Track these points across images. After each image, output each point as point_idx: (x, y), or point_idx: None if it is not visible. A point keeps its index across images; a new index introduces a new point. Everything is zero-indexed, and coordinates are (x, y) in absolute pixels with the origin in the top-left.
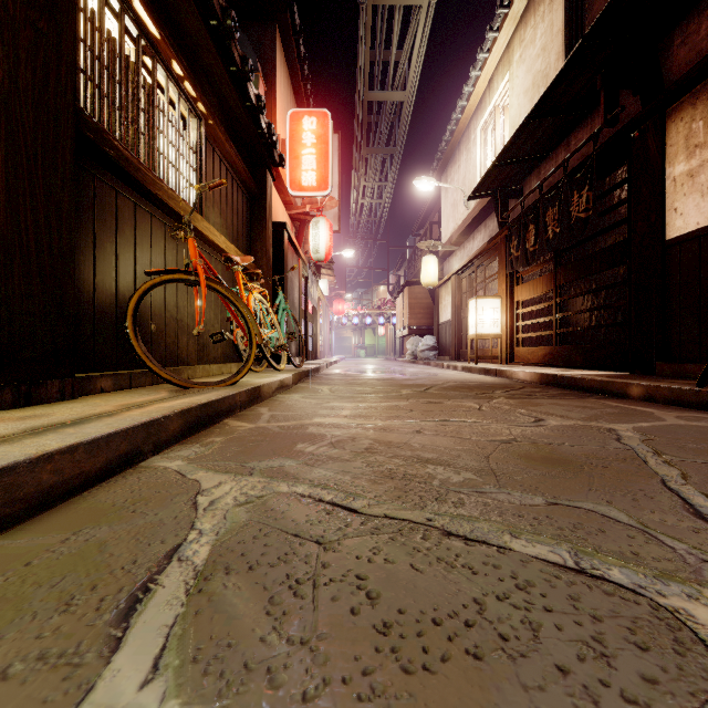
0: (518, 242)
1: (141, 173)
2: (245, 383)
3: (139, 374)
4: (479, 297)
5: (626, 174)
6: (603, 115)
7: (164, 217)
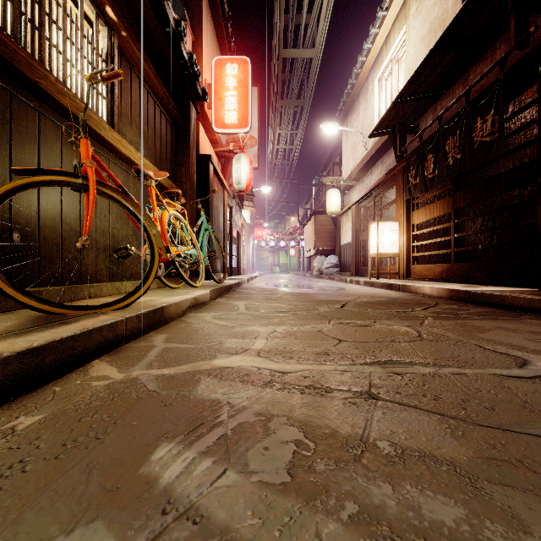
0: (416, 171)
1: (6, 47)
2: (145, 303)
3: (3, 296)
4: (380, 220)
5: (524, 102)
6: (514, 37)
7: (59, 119)
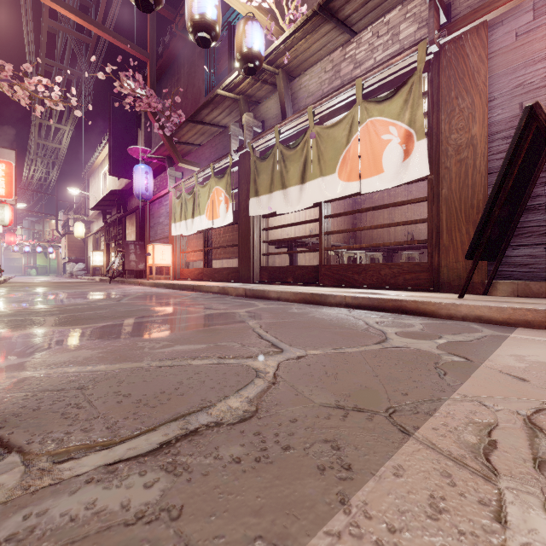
0: (107, 233)
1: None
2: None
3: None
4: (94, 251)
5: None
6: (117, 211)
7: None
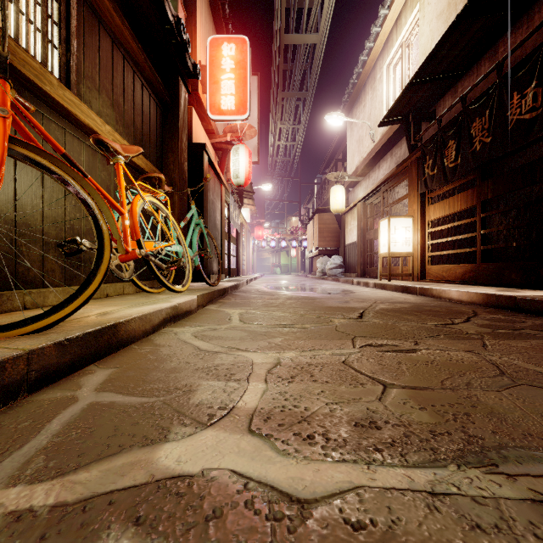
0: (434, 161)
1: None
2: (91, 319)
3: None
4: (392, 216)
5: None
6: None
7: None
